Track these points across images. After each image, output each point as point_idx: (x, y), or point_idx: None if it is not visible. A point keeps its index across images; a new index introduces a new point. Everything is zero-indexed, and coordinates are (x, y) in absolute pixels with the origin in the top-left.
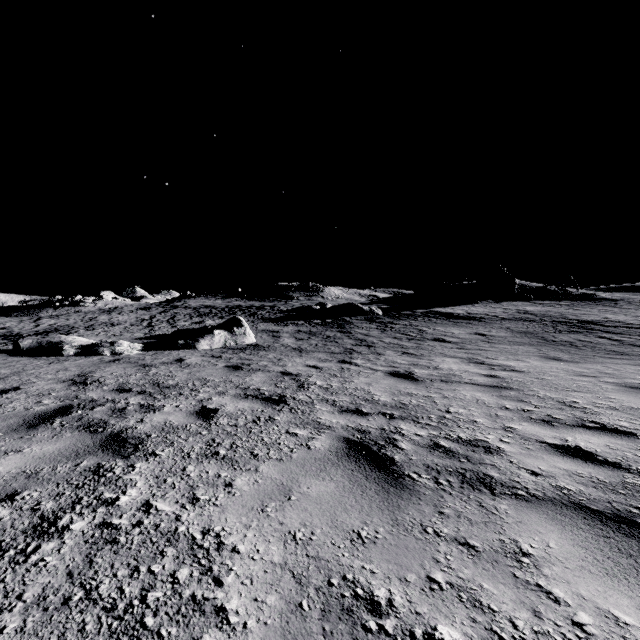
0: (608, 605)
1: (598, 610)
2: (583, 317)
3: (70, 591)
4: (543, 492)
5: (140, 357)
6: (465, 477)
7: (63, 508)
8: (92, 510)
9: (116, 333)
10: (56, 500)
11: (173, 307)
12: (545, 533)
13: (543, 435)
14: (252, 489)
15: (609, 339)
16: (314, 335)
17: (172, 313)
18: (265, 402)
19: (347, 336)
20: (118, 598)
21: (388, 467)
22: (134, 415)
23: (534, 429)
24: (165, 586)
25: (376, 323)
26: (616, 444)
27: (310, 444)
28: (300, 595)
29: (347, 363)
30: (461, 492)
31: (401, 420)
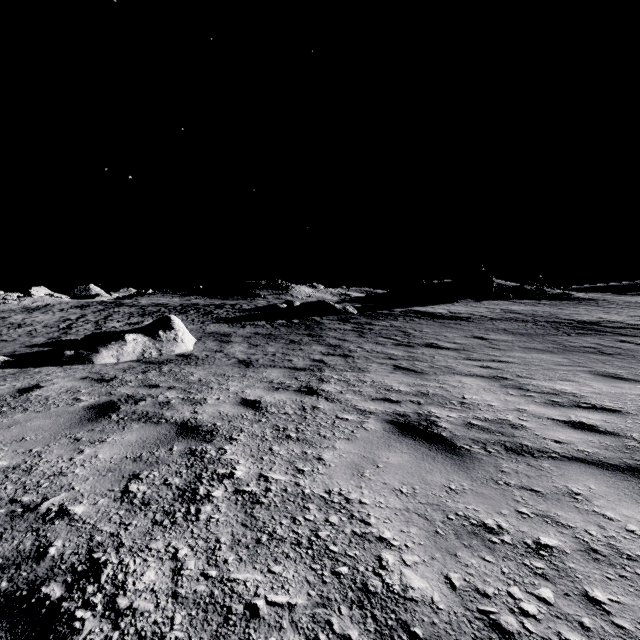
0: None
1: None
2: (577, 317)
3: None
4: None
5: None
6: None
7: None
8: None
9: (9, 338)
10: None
11: (117, 305)
12: None
13: None
14: None
15: (635, 344)
16: (274, 340)
17: (110, 312)
18: None
19: (316, 341)
20: None
21: None
22: None
23: None
24: None
25: (351, 324)
26: None
27: None
28: None
29: (313, 393)
30: None
31: None
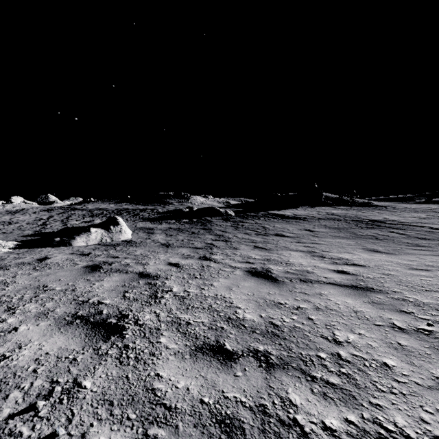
0: None
1: None
2: (371, 217)
3: None
4: None
5: (3, 256)
6: None
7: None
8: None
9: (7, 231)
10: None
11: (72, 209)
12: None
13: None
14: None
15: (398, 233)
16: (182, 232)
17: (69, 214)
18: (91, 333)
19: (208, 232)
20: None
21: None
22: None
23: None
24: None
25: (230, 222)
26: None
27: None
28: None
29: (207, 259)
30: None
31: (284, 372)
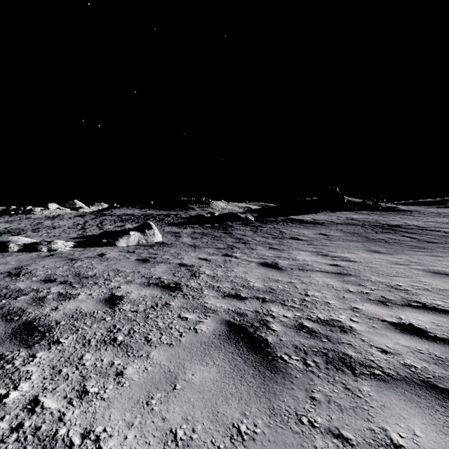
0: None
1: None
2: (390, 222)
3: None
4: (395, 371)
5: (70, 253)
6: (328, 357)
7: None
8: None
9: (56, 234)
10: None
11: (102, 215)
12: (408, 418)
13: (382, 314)
14: (141, 378)
15: (409, 237)
16: (205, 235)
17: (101, 219)
18: (163, 289)
19: (229, 236)
20: None
21: (263, 349)
22: (51, 303)
23: (374, 309)
24: None
25: (250, 226)
26: (439, 321)
27: (197, 328)
28: None
29: (229, 256)
30: (327, 374)
31: (271, 303)
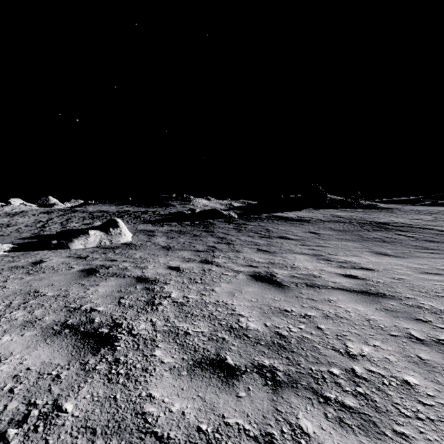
0: None
1: None
2: (377, 220)
3: None
4: None
5: None
6: None
7: None
8: None
9: (5, 233)
10: None
11: (72, 211)
12: None
13: None
14: None
15: (405, 236)
16: (183, 234)
17: (69, 216)
18: (80, 344)
19: (210, 235)
20: None
21: None
22: None
23: None
24: None
25: (233, 224)
26: None
27: None
28: None
29: (209, 263)
30: None
31: (293, 392)
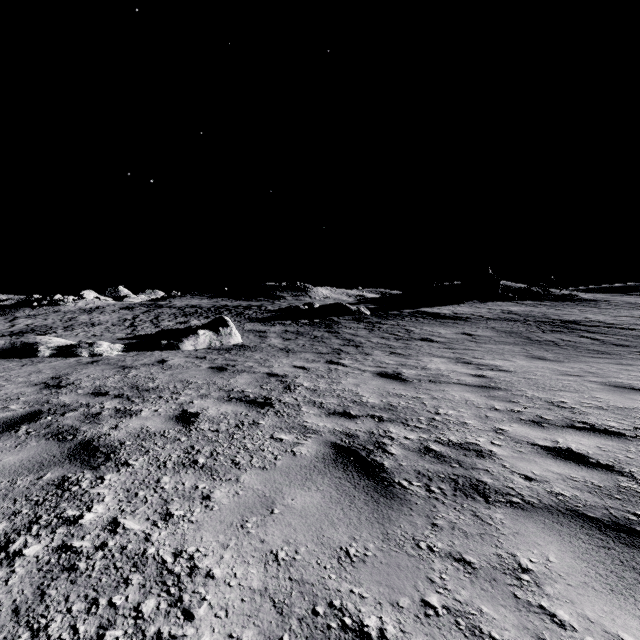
0: (616, 628)
1: (607, 634)
2: (565, 317)
3: (14, 633)
4: (538, 499)
5: (120, 358)
6: (458, 484)
7: (17, 529)
8: (51, 531)
9: (96, 333)
10: (11, 520)
11: (157, 307)
12: (544, 545)
13: (534, 437)
14: (232, 502)
15: (590, 338)
16: (301, 335)
17: (156, 313)
18: (249, 405)
19: (335, 336)
20: (70, 639)
21: (377, 474)
22: (108, 421)
23: (524, 431)
24: (127, 622)
25: (364, 323)
26: (607, 445)
27: (295, 450)
28: (281, 628)
29: (335, 363)
30: (454, 501)
31: (390, 423)
